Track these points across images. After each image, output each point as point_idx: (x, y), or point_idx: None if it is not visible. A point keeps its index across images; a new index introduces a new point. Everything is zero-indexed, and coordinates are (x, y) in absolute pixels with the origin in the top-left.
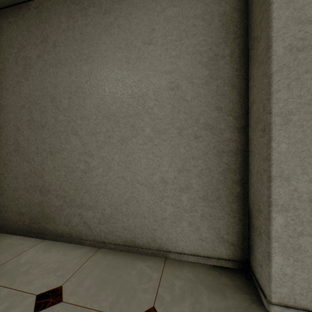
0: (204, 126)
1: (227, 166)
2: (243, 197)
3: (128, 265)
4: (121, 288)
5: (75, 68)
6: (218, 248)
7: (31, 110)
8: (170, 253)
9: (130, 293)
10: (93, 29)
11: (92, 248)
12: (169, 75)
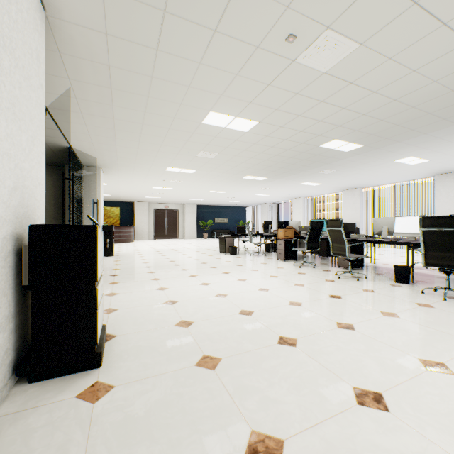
0: (54, 218)
1: None
2: None
3: None
4: None
5: None
6: None
7: None
8: None
9: None
10: None
11: None
12: None
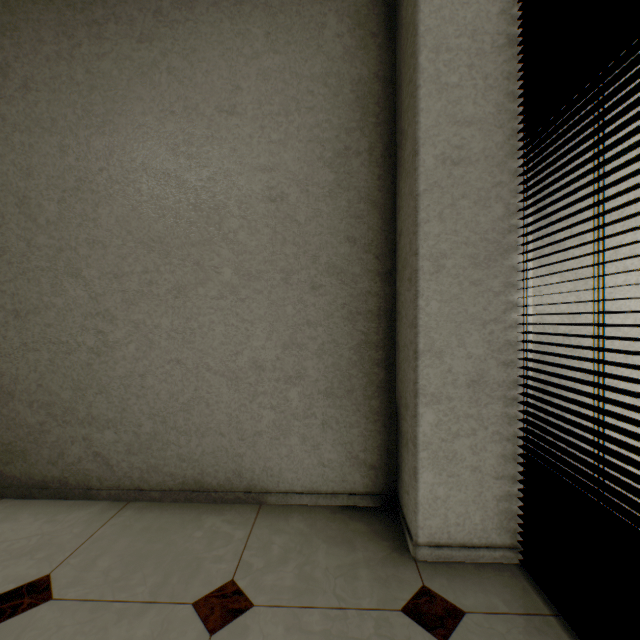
0: (327, 269)
1: (364, 337)
2: (390, 387)
3: (188, 524)
4: (173, 562)
5: (74, 140)
6: (350, 476)
7: None
8: (269, 495)
9: (191, 567)
10: (115, 66)
11: (114, 504)
12: (267, 175)
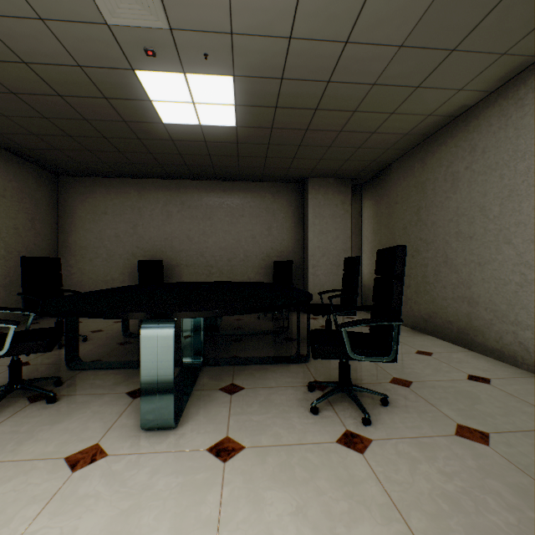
0: None
1: None
2: None
3: None
4: None
5: (507, 170)
6: None
7: (458, 223)
8: None
9: None
10: (531, 118)
11: (529, 373)
12: None
